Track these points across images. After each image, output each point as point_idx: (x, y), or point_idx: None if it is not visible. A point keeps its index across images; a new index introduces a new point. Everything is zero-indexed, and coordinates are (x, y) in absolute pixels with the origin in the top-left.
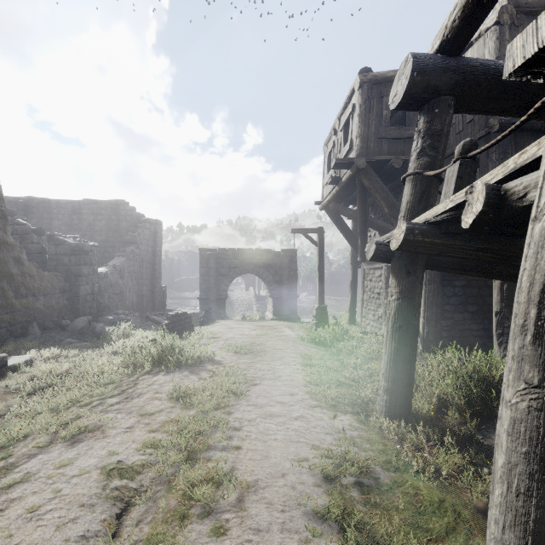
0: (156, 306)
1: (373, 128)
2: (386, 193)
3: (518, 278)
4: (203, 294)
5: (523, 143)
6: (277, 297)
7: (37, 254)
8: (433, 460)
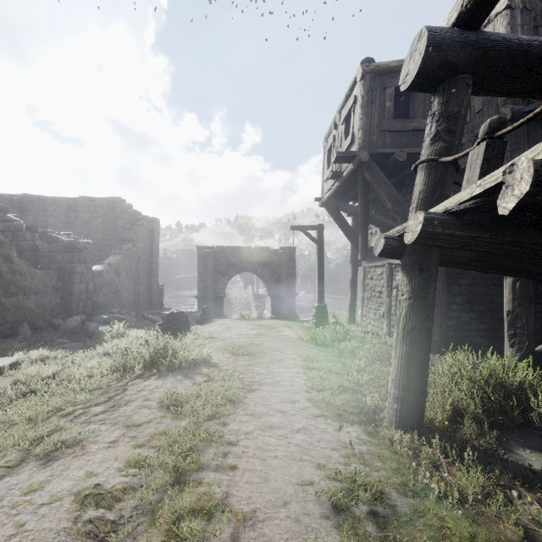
0: (153, 304)
1: (376, 120)
2: (389, 188)
3: (539, 275)
4: (201, 292)
5: (536, 133)
6: (275, 296)
7: (29, 251)
8: (455, 481)
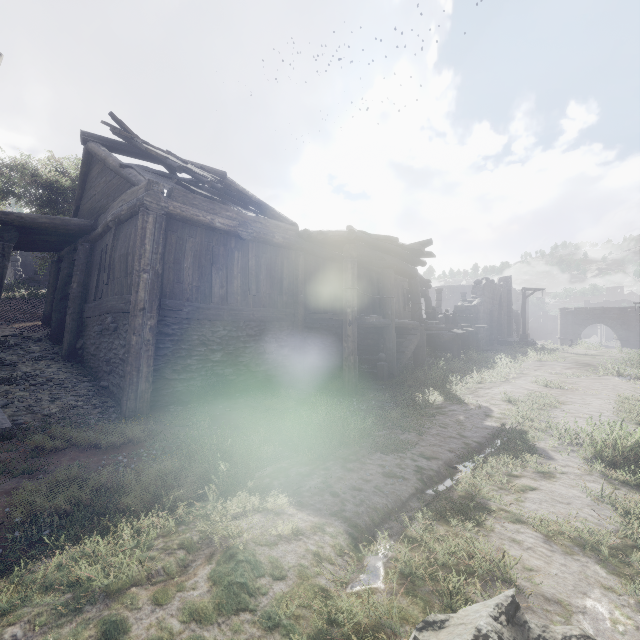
0: None
1: None
2: None
3: None
4: (563, 336)
5: None
6: (624, 340)
7: None
8: None
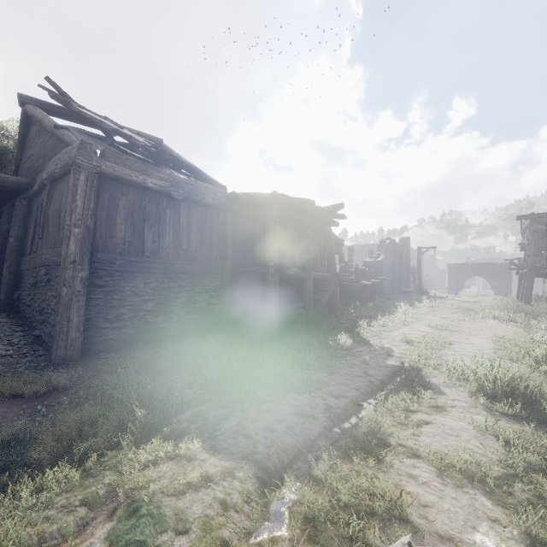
0: None
1: None
2: (539, 252)
3: None
4: (449, 286)
5: None
6: (496, 289)
7: None
8: None
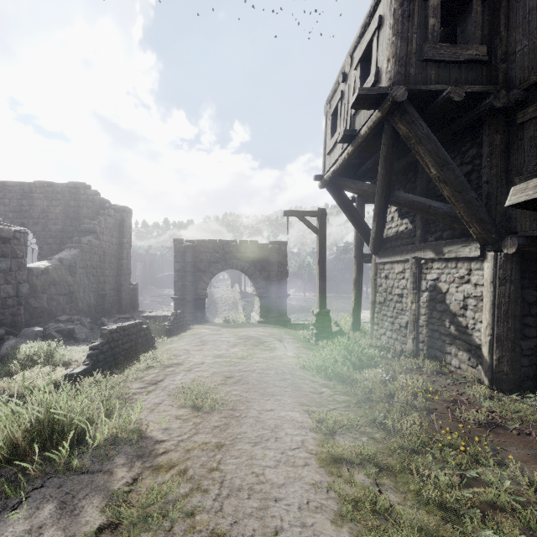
0: (123, 307)
1: (414, 44)
2: (434, 144)
3: None
4: (179, 293)
5: None
6: (264, 296)
7: None
8: None
